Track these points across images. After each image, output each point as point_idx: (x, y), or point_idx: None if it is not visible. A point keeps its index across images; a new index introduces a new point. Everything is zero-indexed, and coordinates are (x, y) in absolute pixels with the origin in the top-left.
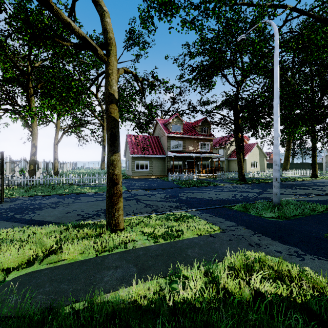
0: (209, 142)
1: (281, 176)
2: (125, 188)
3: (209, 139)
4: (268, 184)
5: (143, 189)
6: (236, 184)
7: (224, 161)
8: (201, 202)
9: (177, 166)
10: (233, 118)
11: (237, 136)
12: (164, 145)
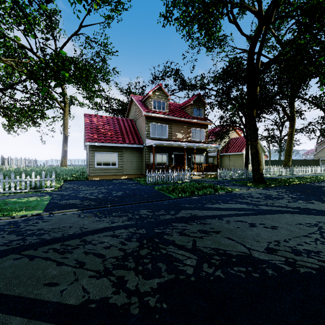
0: (204, 129)
1: (292, 174)
2: (43, 205)
3: (203, 124)
4: (304, 187)
5: (83, 209)
6: (257, 189)
7: (216, 156)
8: (291, 324)
9: (160, 161)
10: (247, 86)
11: (252, 114)
12: (141, 130)
